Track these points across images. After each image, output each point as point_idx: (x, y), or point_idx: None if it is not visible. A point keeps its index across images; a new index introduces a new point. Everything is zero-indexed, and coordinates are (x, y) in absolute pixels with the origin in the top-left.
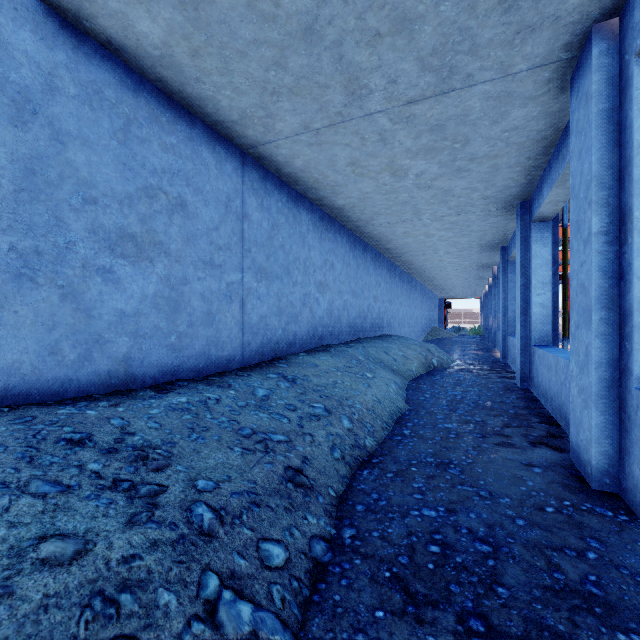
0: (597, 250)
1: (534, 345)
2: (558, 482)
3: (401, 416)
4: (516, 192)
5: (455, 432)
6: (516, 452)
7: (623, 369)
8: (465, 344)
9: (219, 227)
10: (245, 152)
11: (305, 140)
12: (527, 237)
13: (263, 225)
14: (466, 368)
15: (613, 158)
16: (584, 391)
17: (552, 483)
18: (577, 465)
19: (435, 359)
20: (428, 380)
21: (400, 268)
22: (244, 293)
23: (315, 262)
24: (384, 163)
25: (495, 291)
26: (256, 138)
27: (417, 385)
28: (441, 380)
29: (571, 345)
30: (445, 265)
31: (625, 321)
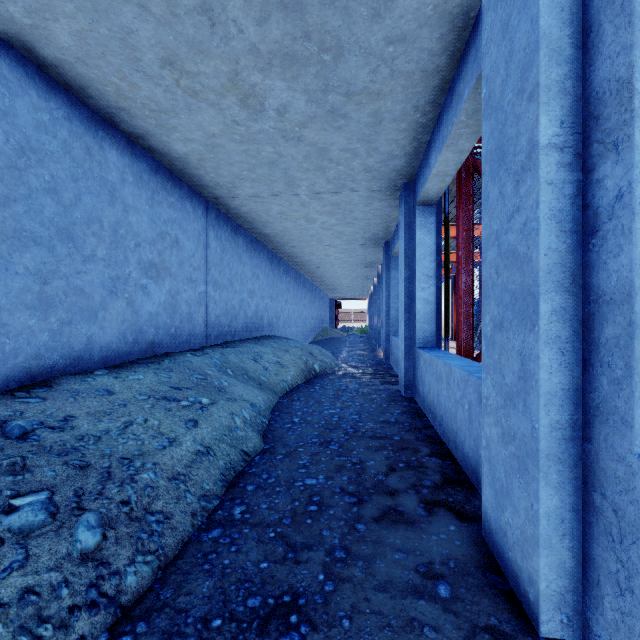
0: (548, 179)
1: (419, 347)
2: (483, 628)
3: (244, 468)
4: (401, 166)
5: (319, 497)
6: (407, 536)
7: (598, 409)
8: (352, 344)
9: None
10: None
11: None
12: (411, 223)
13: None
14: (350, 373)
15: (574, 5)
16: (517, 441)
17: (474, 636)
18: (499, 559)
19: (317, 364)
20: (304, 393)
21: (286, 262)
22: None
23: (140, 232)
24: (224, 73)
25: (379, 290)
26: None
27: (289, 402)
28: (320, 392)
29: (485, 355)
30: (332, 261)
31: (605, 314)
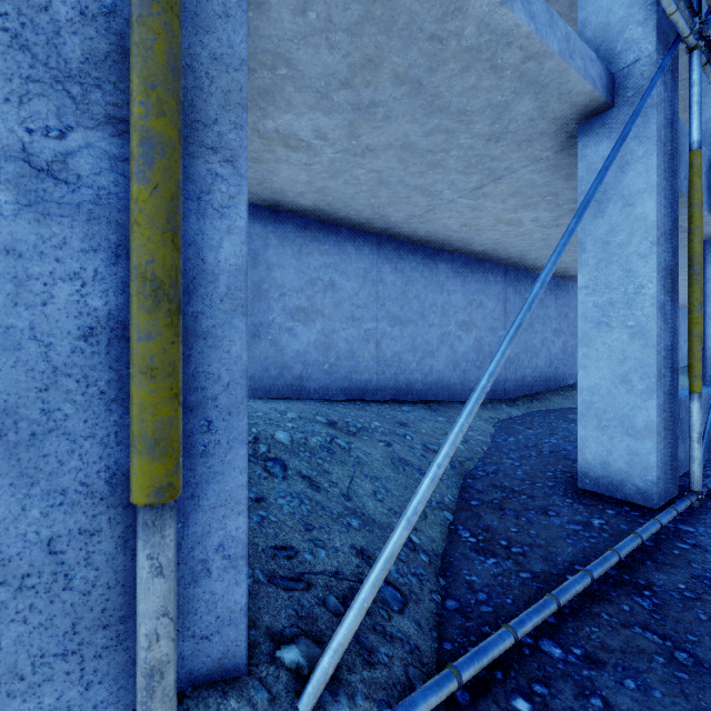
0: None
1: None
2: None
3: None
4: None
5: None
6: None
7: None
8: None
9: None
10: None
11: None
12: None
13: None
14: None
15: None
16: None
17: None
18: None
19: None
20: None
21: None
22: None
23: (683, 332)
24: None
25: None
26: None
27: None
28: None
29: None
30: None
31: None
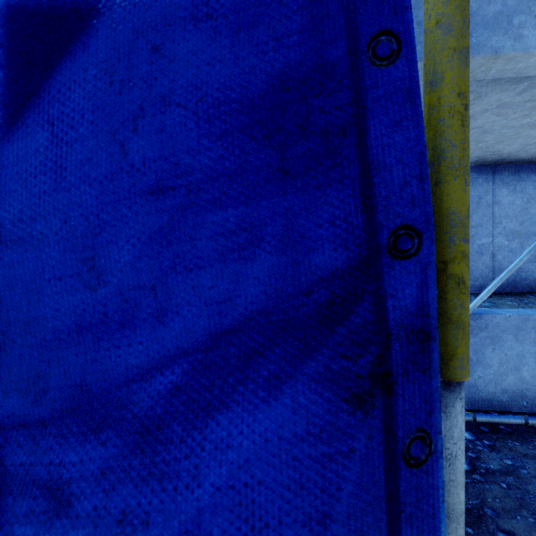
0: None
1: None
2: None
3: None
4: None
5: None
6: None
7: None
8: None
9: (471, 216)
10: (495, 165)
11: (533, 147)
12: None
13: (515, 203)
14: None
15: None
16: None
17: None
18: None
19: None
20: None
21: None
22: (494, 249)
23: None
24: None
25: None
26: (496, 159)
27: None
28: None
29: None
30: None
31: None
